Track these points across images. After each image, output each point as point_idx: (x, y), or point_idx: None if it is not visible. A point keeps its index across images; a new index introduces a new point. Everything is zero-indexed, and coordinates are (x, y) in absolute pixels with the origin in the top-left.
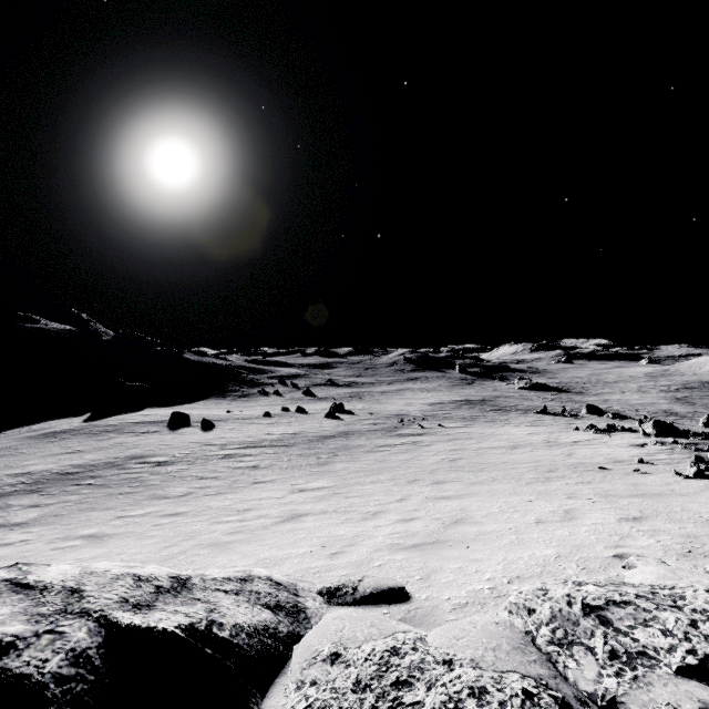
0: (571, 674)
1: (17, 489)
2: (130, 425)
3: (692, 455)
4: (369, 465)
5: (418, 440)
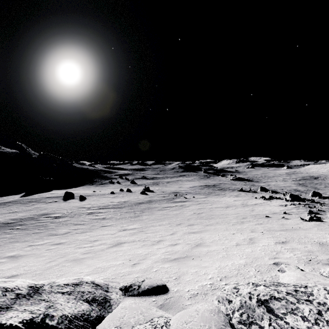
0: None
1: None
2: (43, 198)
3: (307, 210)
4: (159, 217)
5: (183, 204)
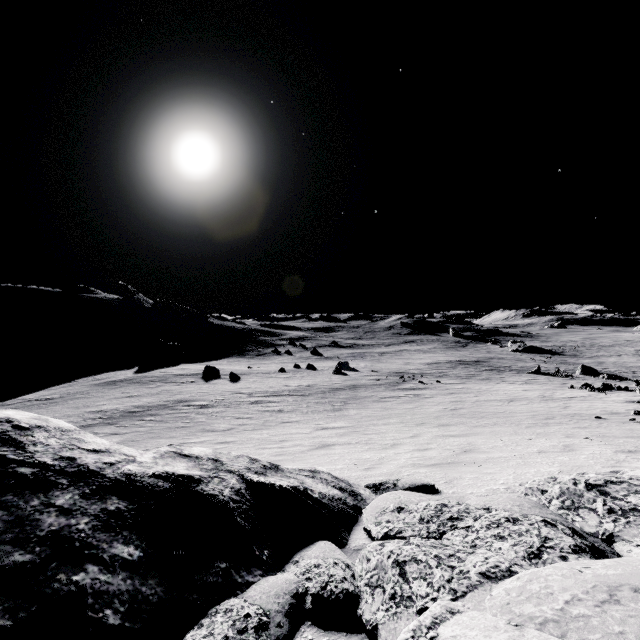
0: (577, 524)
1: (97, 422)
2: (171, 377)
3: None
4: (378, 412)
5: (419, 393)
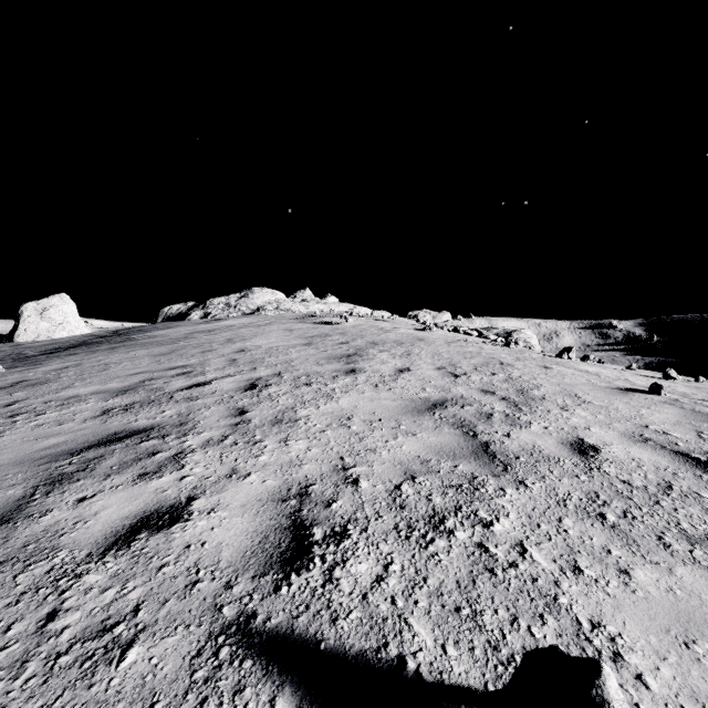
0: None
1: None
2: None
3: None
4: None
5: None
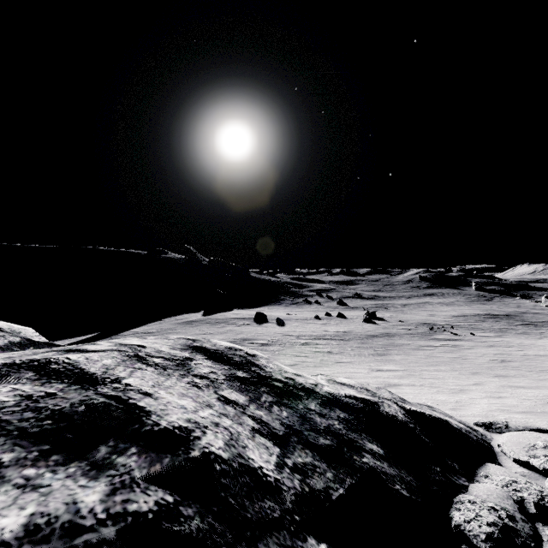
0: None
1: None
2: (231, 320)
3: None
4: (423, 359)
5: (456, 344)
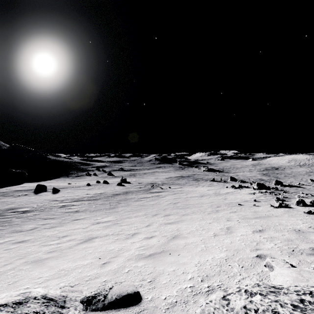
0: None
1: None
2: (12, 192)
3: (274, 197)
4: (135, 208)
5: (159, 194)
